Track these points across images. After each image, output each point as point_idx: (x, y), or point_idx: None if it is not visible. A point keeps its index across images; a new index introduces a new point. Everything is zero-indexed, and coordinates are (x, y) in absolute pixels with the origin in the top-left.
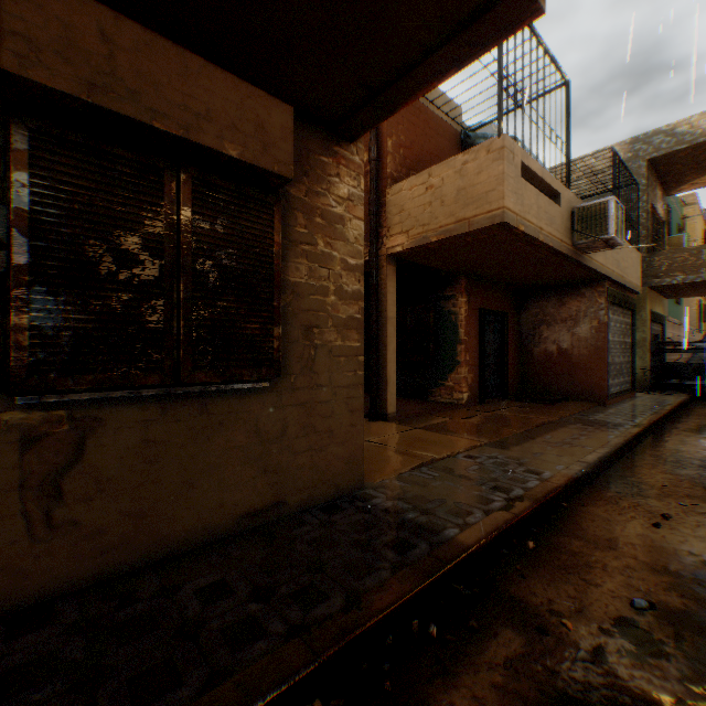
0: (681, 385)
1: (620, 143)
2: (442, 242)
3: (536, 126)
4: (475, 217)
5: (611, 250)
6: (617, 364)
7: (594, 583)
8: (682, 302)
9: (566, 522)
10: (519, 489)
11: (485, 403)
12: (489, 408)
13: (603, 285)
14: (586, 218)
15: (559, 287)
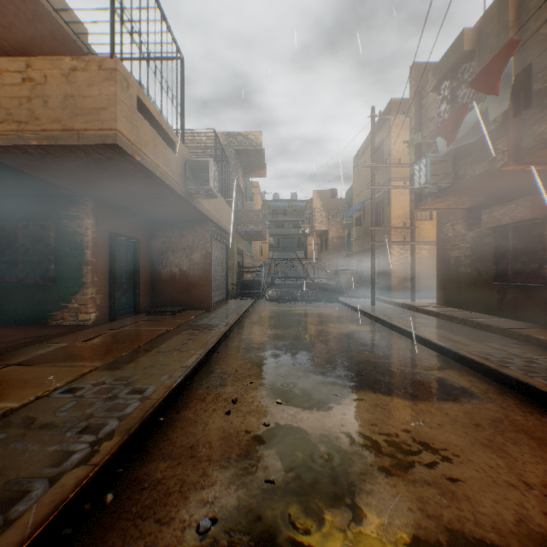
0: (252, 293)
1: (222, 133)
2: (49, 149)
3: (154, 74)
4: (87, 131)
5: (214, 201)
6: (218, 281)
7: (169, 518)
8: (253, 244)
9: (160, 440)
10: (114, 420)
11: (117, 320)
12: (118, 325)
13: (210, 225)
14: (195, 170)
15: (181, 223)
